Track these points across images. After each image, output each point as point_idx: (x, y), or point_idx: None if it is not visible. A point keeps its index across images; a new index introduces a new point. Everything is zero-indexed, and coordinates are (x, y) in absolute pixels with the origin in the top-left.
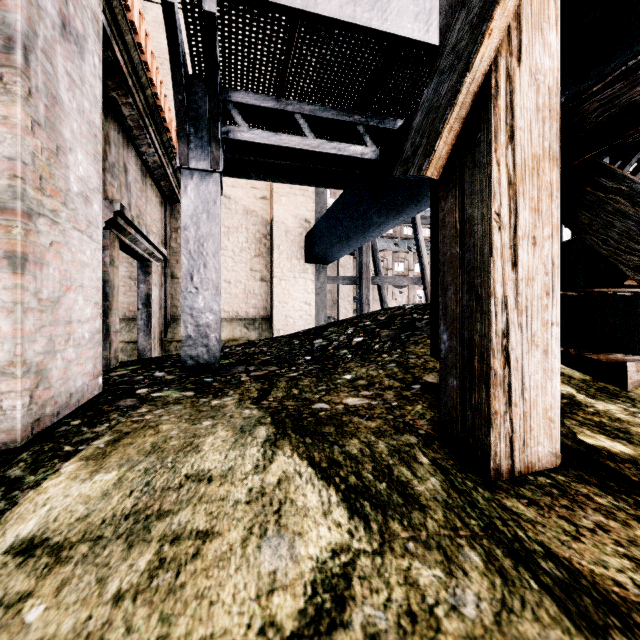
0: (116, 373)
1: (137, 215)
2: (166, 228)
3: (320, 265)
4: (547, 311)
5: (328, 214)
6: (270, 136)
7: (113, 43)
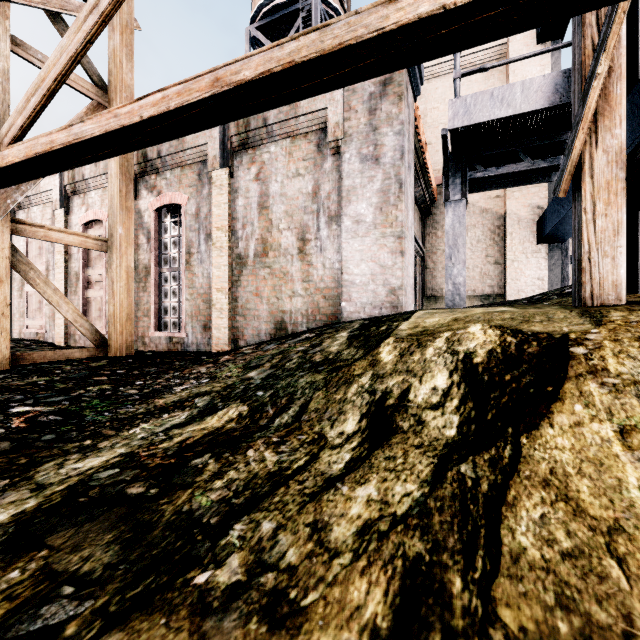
0: None
1: None
2: (422, 235)
3: (554, 244)
4: (614, 242)
5: (554, 201)
6: (497, 169)
7: None
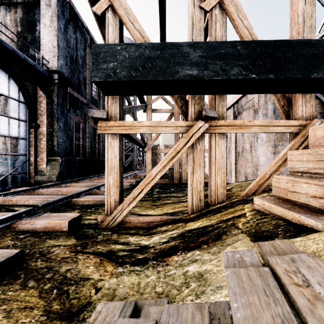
0: None
1: None
2: None
3: None
4: None
5: None
6: None
7: None
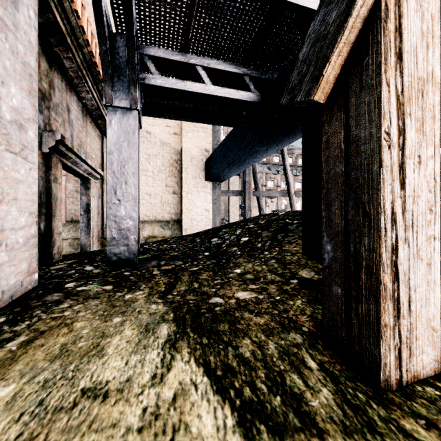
0: (55, 267)
1: (78, 144)
2: (103, 155)
3: (216, 182)
4: (430, 226)
5: (222, 145)
6: (177, 82)
7: (52, 7)
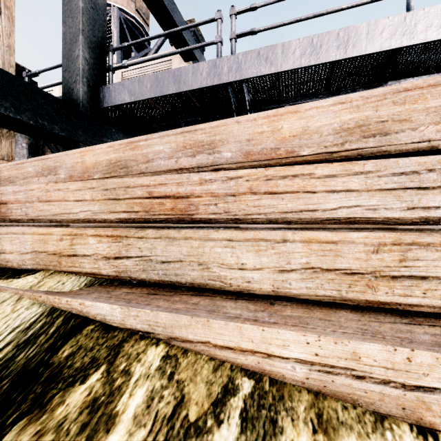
0: None
1: None
2: None
3: None
4: None
5: None
6: None
7: None
